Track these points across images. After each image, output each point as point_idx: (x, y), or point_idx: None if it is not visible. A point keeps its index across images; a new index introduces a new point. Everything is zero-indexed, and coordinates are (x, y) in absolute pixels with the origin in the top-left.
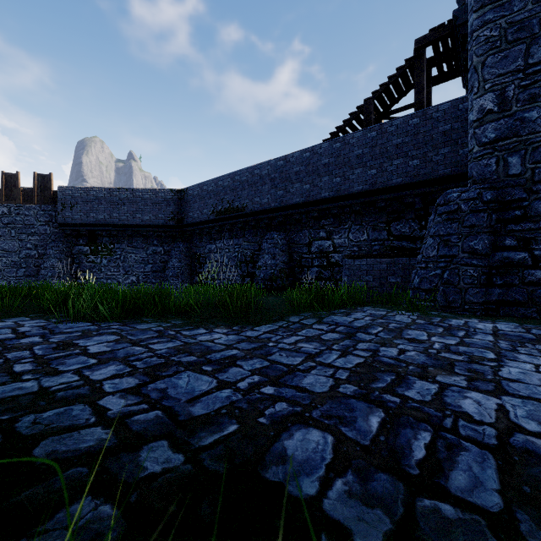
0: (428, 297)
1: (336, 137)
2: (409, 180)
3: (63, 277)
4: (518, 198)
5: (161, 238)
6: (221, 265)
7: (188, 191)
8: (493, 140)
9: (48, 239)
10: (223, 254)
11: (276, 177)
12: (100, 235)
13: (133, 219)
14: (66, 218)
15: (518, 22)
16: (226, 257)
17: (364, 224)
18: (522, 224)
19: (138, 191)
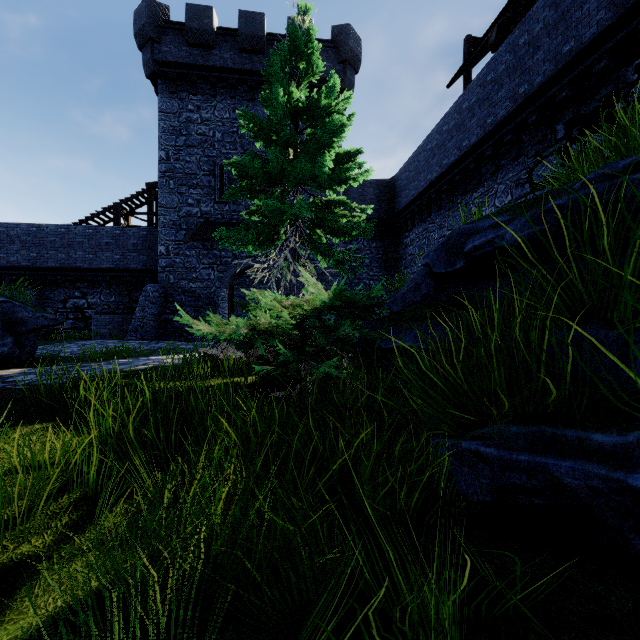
0: (134, 335)
1: (91, 219)
2: (141, 268)
3: None
4: (172, 293)
5: None
6: None
7: None
8: (165, 267)
9: None
10: None
11: (28, 240)
12: None
13: None
14: None
15: (173, 221)
16: None
17: (113, 290)
18: (173, 304)
19: None
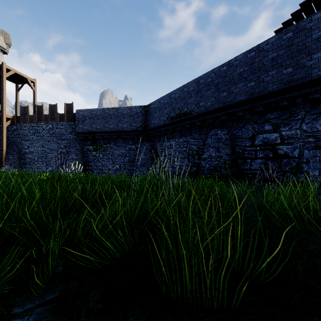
0: None
1: None
2: None
3: (78, 165)
4: None
5: (134, 139)
6: (174, 157)
7: (151, 105)
8: None
9: (71, 142)
10: (175, 149)
11: (220, 81)
12: (98, 139)
13: (117, 127)
14: (80, 129)
15: None
16: (177, 151)
17: None
18: None
19: (119, 109)
